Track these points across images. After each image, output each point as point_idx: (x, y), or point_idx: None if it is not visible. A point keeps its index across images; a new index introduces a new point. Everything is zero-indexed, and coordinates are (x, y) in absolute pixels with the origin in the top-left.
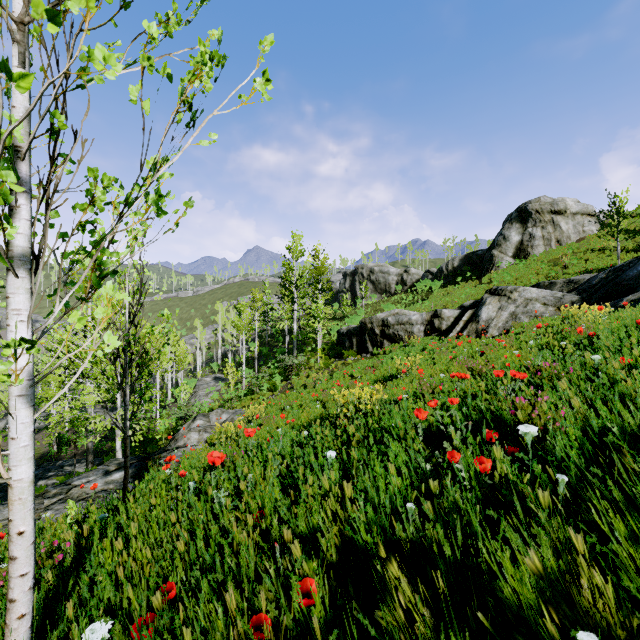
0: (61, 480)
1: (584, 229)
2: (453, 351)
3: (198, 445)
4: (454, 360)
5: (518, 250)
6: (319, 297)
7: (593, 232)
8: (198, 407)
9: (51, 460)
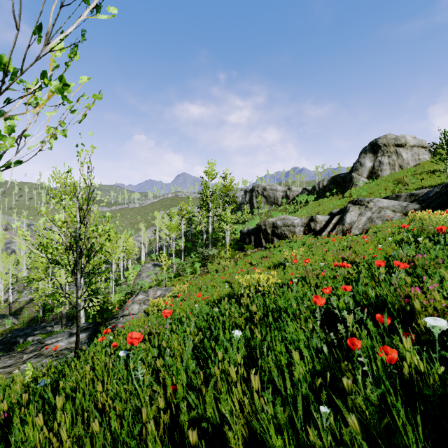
0: (43, 337)
1: (419, 157)
2: (326, 245)
3: (139, 314)
4: (329, 252)
5: (371, 173)
6: (227, 207)
7: (426, 159)
8: (140, 285)
9: (38, 322)
